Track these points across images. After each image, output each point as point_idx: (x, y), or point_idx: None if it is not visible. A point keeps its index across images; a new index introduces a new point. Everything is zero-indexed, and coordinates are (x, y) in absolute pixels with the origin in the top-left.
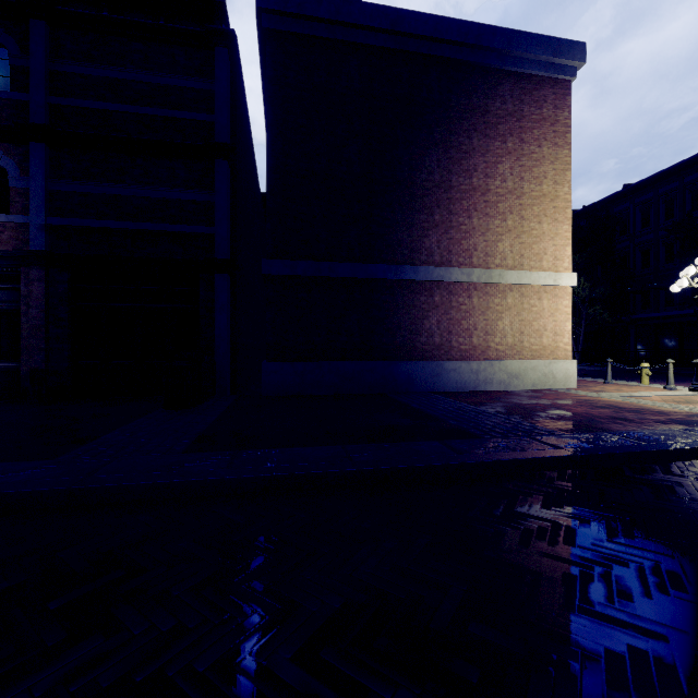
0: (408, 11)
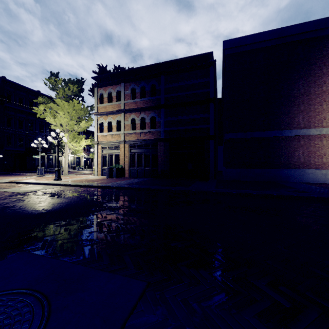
0: (286, 27)
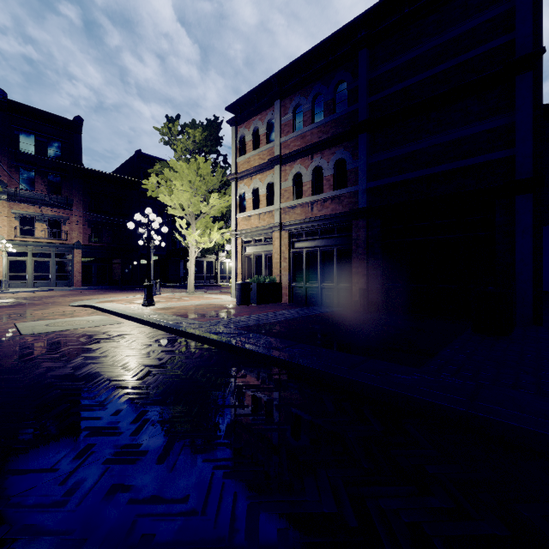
0: None
